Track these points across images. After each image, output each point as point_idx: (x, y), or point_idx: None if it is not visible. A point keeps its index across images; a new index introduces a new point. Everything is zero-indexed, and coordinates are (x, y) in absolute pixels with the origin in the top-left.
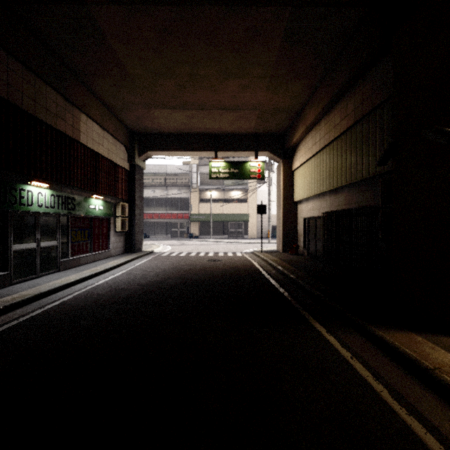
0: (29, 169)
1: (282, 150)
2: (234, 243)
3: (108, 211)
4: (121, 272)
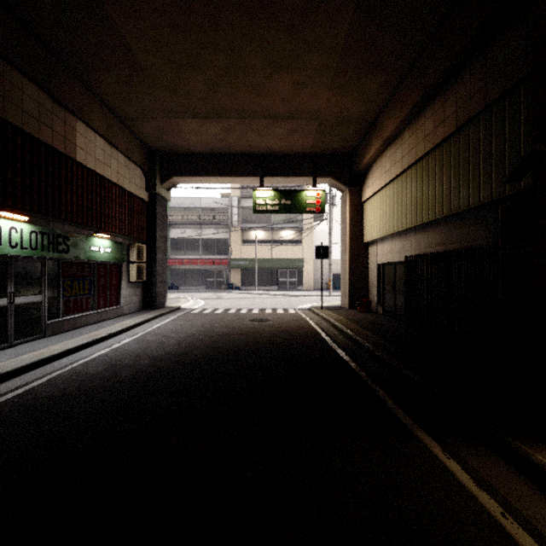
0: None
1: (348, 175)
2: (285, 296)
3: (119, 254)
4: (132, 338)
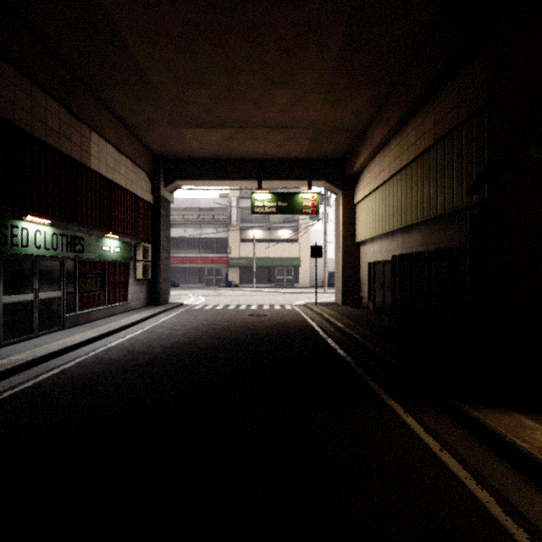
0: (24, 201)
1: (341, 178)
2: (282, 293)
3: (126, 254)
4: (142, 330)
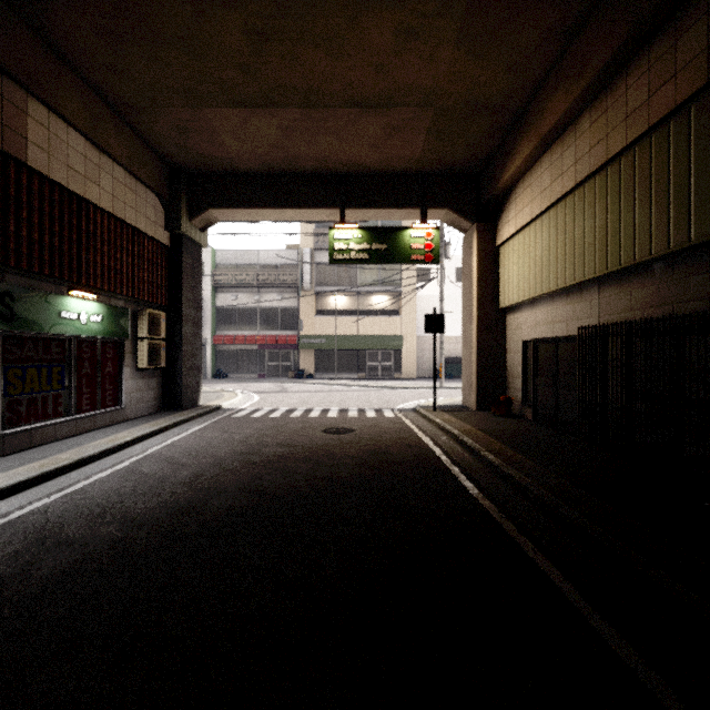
0: None
1: (475, 204)
2: (377, 388)
3: (117, 326)
4: (115, 467)
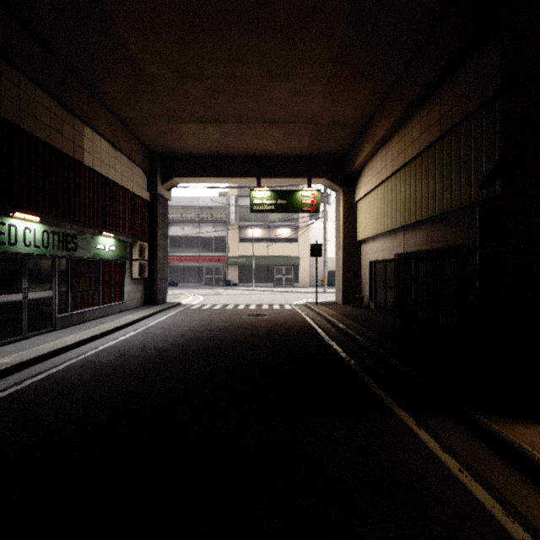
0: (12, 197)
1: (342, 176)
2: (281, 293)
3: (122, 252)
4: (136, 331)
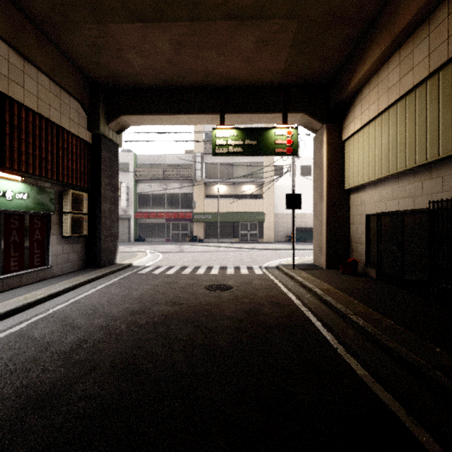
0: None
1: (325, 109)
2: (247, 249)
3: (43, 202)
4: (10, 330)
